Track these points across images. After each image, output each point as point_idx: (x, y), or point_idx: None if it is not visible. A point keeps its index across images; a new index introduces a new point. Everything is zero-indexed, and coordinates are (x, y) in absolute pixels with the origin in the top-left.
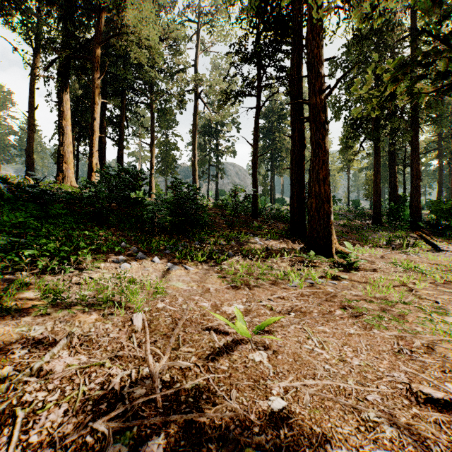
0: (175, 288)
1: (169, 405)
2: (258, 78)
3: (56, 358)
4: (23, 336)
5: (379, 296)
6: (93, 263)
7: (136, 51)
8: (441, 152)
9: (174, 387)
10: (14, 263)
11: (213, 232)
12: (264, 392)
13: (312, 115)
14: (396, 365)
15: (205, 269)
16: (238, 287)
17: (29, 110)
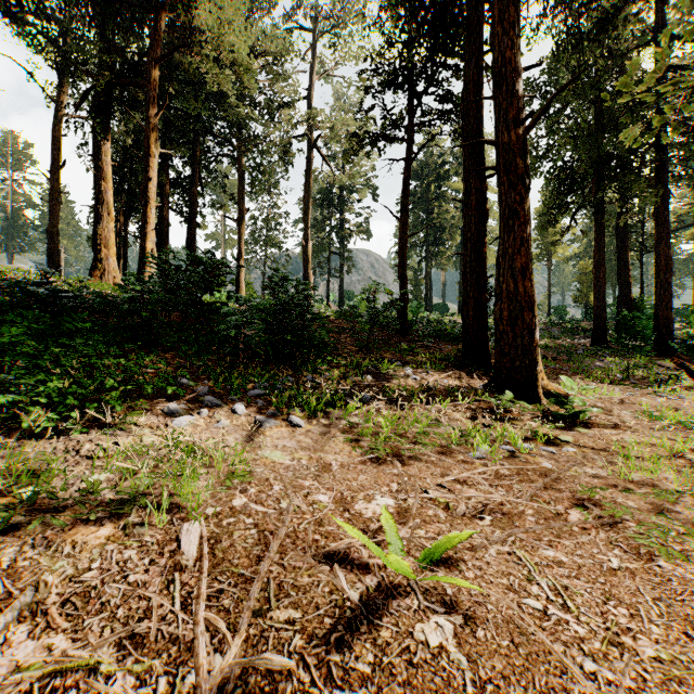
0: (269, 463)
1: None
2: (407, 111)
3: None
4: None
5: (639, 478)
6: (125, 416)
7: (215, 72)
8: None
9: None
10: None
11: (336, 359)
12: None
13: (503, 163)
14: None
15: (322, 425)
16: (381, 459)
17: (52, 169)
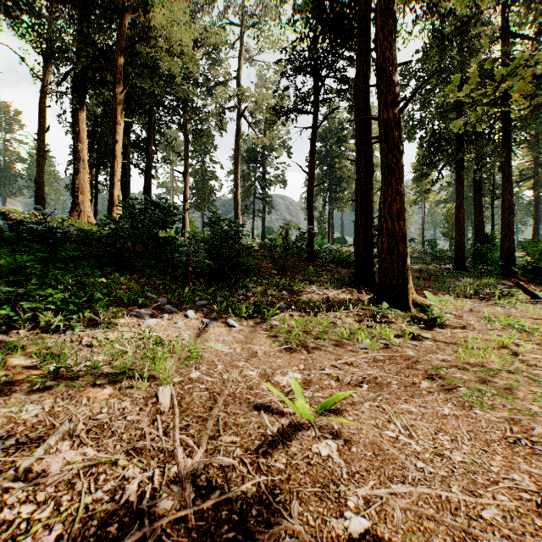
0: (213, 351)
1: (205, 525)
2: (314, 91)
3: (53, 452)
4: (11, 420)
5: (474, 361)
6: (110, 318)
7: (166, 60)
8: (538, 181)
9: (212, 497)
10: (9, 319)
11: (260, 279)
12: (337, 504)
13: (383, 134)
14: (514, 463)
15: (251, 326)
16: (293, 349)
17: (39, 132)
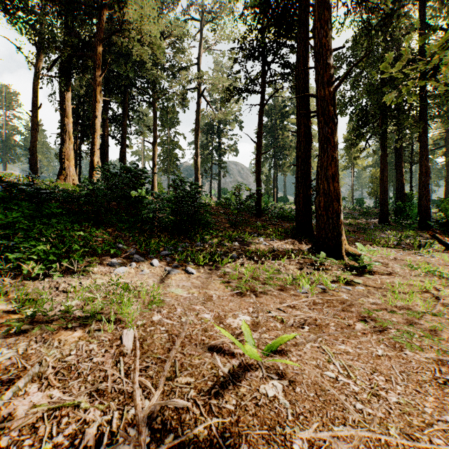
0: (174, 296)
1: None
2: (261, 74)
3: (22, 394)
4: None
5: (401, 305)
6: (85, 267)
7: (138, 48)
8: (448, 150)
9: (166, 440)
10: None
11: (216, 232)
12: (283, 447)
13: (320, 108)
14: (446, 404)
15: (207, 273)
16: (243, 293)
17: (32, 109)
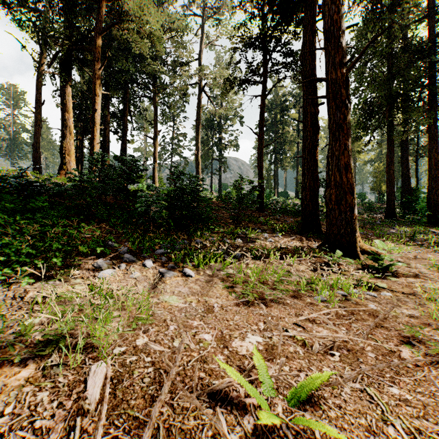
0: (167, 306)
1: None
2: (263, 64)
3: None
4: None
5: None
6: (64, 269)
7: (138, 41)
8: None
9: None
10: None
11: (217, 228)
12: None
13: (331, 92)
14: None
15: (207, 275)
16: (250, 302)
17: (35, 106)
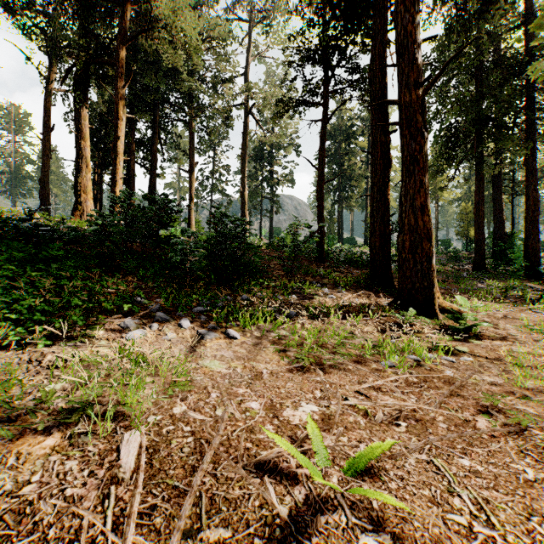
0: (208, 372)
1: None
2: (324, 82)
3: None
4: None
5: (533, 386)
6: (86, 330)
7: (170, 53)
8: None
9: None
10: None
11: (267, 281)
12: None
13: (405, 118)
14: None
15: (255, 337)
16: (306, 367)
17: (43, 132)
